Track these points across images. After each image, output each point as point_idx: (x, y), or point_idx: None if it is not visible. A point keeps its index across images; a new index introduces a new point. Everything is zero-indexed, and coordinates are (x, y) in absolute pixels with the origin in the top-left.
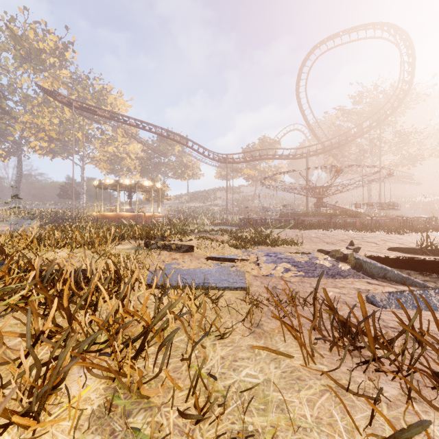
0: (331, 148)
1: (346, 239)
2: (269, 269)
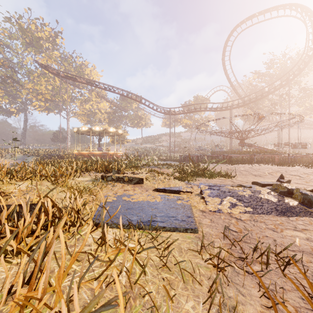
0: (250, 102)
1: (271, 172)
2: (216, 204)
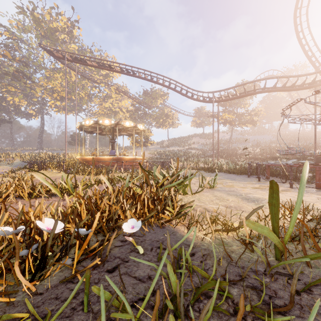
0: None
1: None
2: None
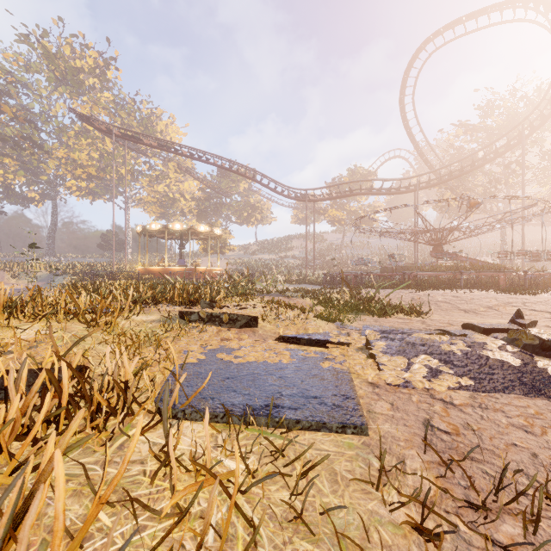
0: (450, 177)
1: (495, 304)
2: (399, 370)
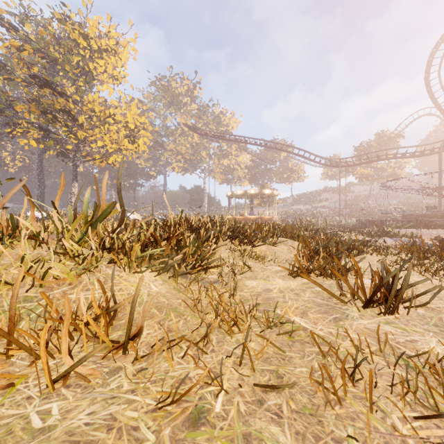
0: None
1: None
2: (392, 243)
